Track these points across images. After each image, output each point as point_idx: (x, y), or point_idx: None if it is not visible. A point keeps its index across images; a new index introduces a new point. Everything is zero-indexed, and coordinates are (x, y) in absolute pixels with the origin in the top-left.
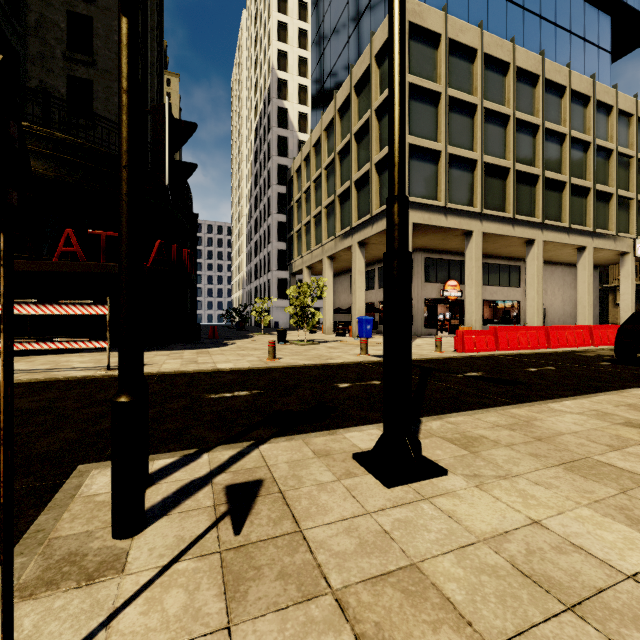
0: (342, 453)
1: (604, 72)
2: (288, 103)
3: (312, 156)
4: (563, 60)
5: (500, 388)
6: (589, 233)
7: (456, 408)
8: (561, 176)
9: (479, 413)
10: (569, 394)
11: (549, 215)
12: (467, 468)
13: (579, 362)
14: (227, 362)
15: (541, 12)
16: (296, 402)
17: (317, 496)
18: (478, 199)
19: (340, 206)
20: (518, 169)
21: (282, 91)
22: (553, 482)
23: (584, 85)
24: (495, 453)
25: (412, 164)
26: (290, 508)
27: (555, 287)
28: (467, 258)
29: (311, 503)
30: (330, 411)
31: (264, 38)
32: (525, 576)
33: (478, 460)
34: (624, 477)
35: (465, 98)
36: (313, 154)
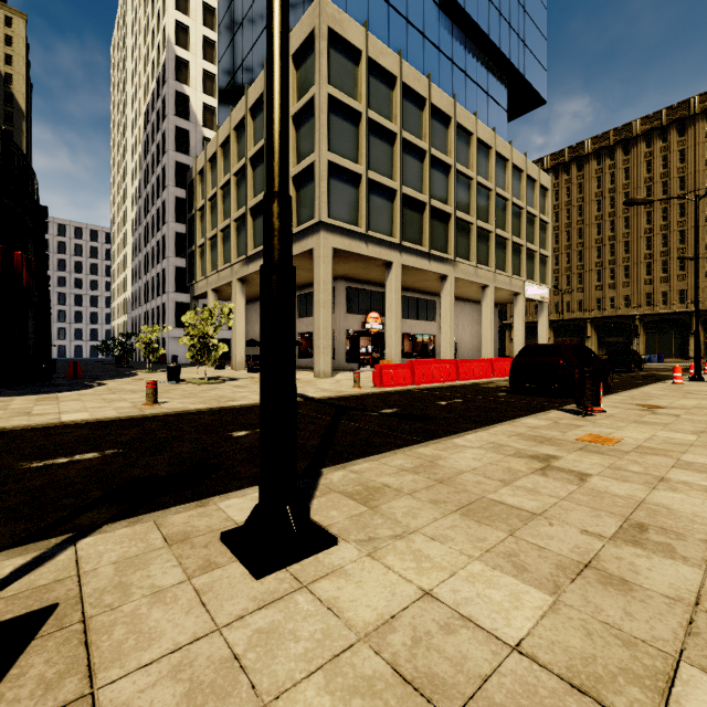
0: (207, 533)
1: (503, 128)
2: (190, 89)
3: (219, 158)
4: (471, 109)
5: (411, 425)
6: (491, 273)
7: (364, 452)
8: (469, 217)
9: (386, 456)
10: (472, 427)
11: (460, 253)
12: (362, 530)
13: (482, 394)
14: (81, 411)
15: (453, 58)
16: (167, 462)
17: (145, 615)
18: (398, 230)
19: (253, 221)
20: (434, 205)
21: (182, 73)
22: (449, 534)
23: (487, 136)
24: (396, 505)
25: (332, 184)
26: (89, 650)
27: (465, 322)
28: (387, 290)
29: (130, 631)
30: (211, 471)
31: (157, 1)
32: (406, 683)
33: (376, 517)
34: (513, 515)
35: (385, 124)
36: (220, 155)
